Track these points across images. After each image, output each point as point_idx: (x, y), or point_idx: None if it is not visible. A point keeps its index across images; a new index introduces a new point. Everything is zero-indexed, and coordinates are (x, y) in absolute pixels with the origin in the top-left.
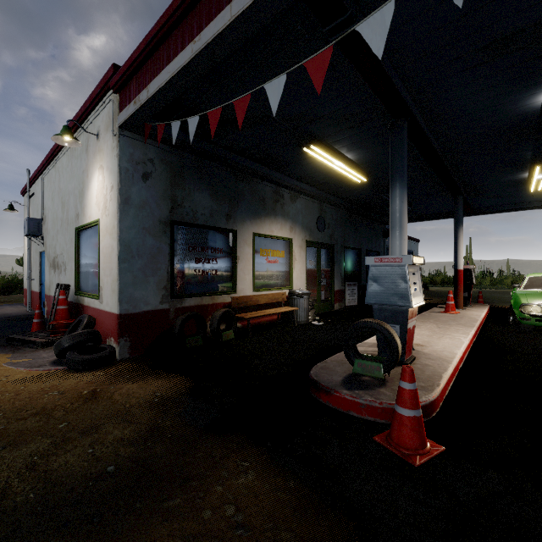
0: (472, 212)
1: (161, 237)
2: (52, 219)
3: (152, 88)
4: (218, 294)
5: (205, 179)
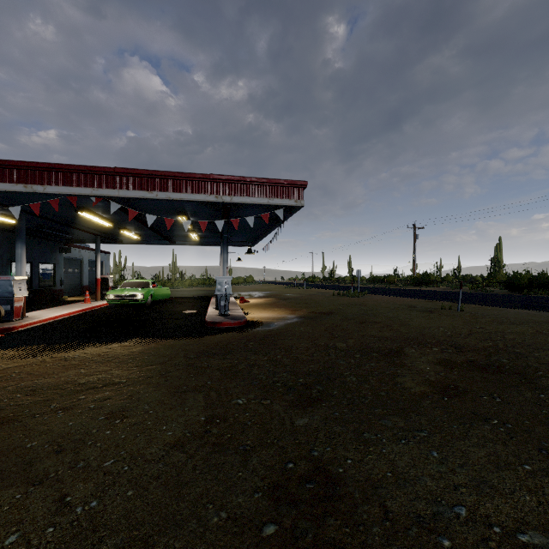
0: (121, 242)
1: None
2: None
3: None
4: None
5: None
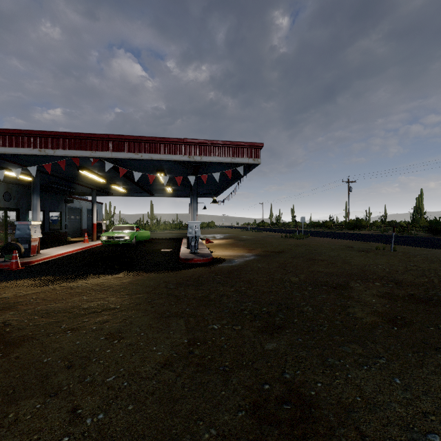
0: (112, 195)
1: None
2: None
3: None
4: None
5: None
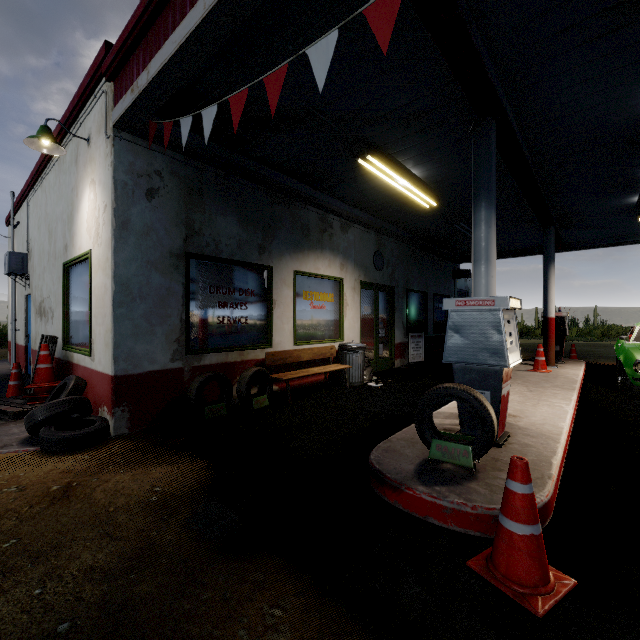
0: (563, 248)
1: (172, 274)
2: (38, 253)
3: (154, 67)
4: (249, 348)
5: (231, 200)
